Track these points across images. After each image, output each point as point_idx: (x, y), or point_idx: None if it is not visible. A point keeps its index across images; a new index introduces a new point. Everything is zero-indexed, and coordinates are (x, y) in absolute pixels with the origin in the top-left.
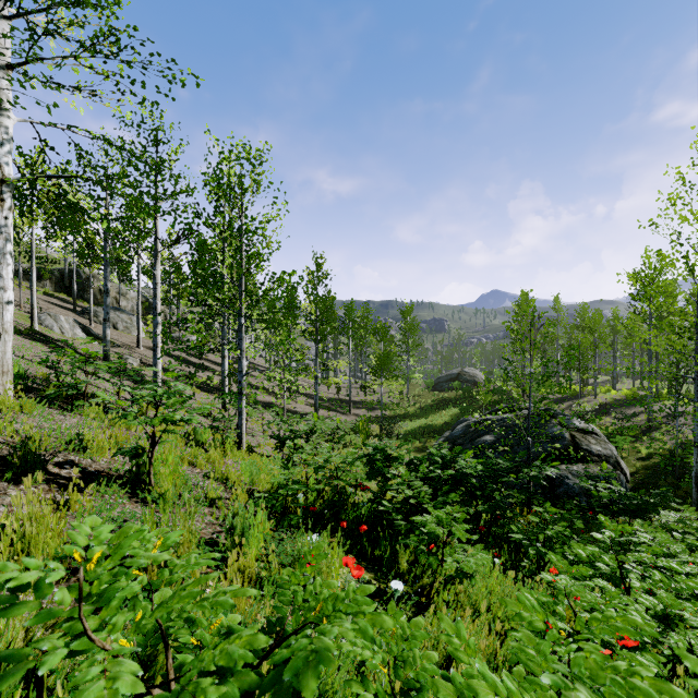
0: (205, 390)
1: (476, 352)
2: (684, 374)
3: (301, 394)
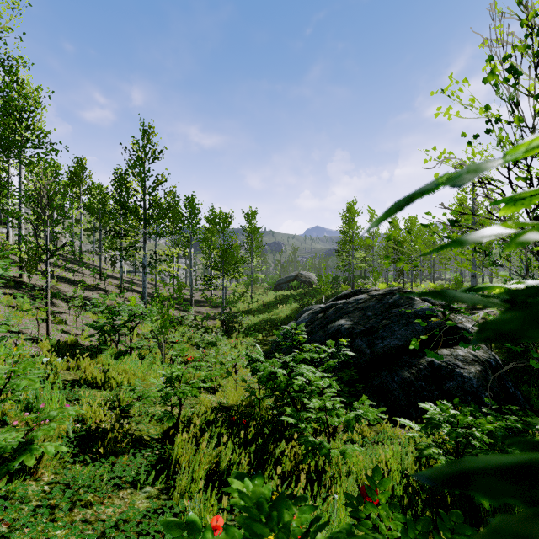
0: None
1: (308, 262)
2: None
3: (138, 292)
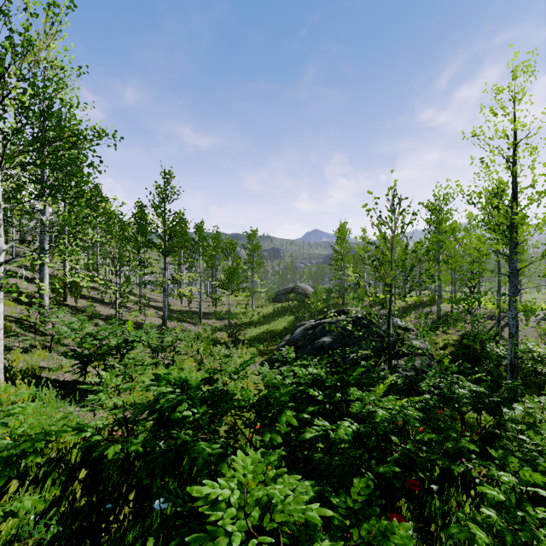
0: (26, 304)
1: (305, 272)
2: (476, 278)
3: (153, 307)
